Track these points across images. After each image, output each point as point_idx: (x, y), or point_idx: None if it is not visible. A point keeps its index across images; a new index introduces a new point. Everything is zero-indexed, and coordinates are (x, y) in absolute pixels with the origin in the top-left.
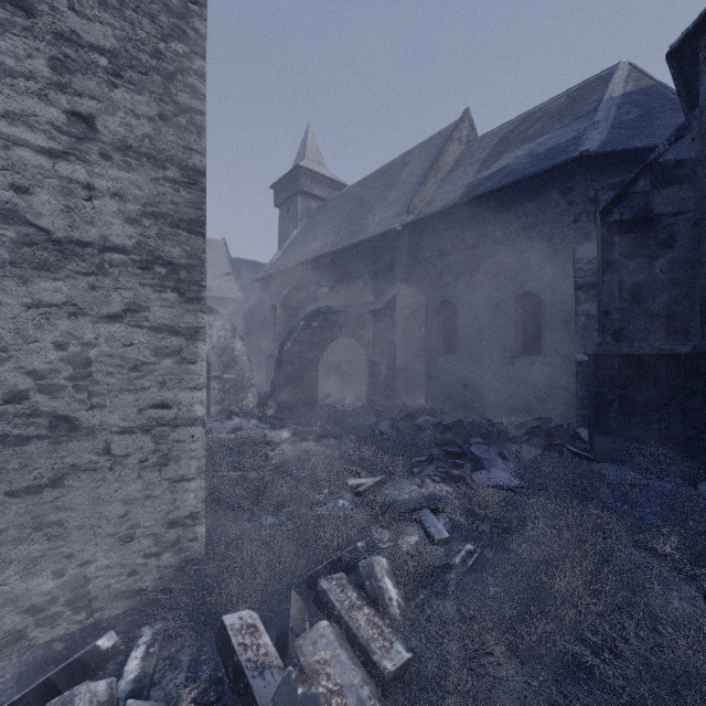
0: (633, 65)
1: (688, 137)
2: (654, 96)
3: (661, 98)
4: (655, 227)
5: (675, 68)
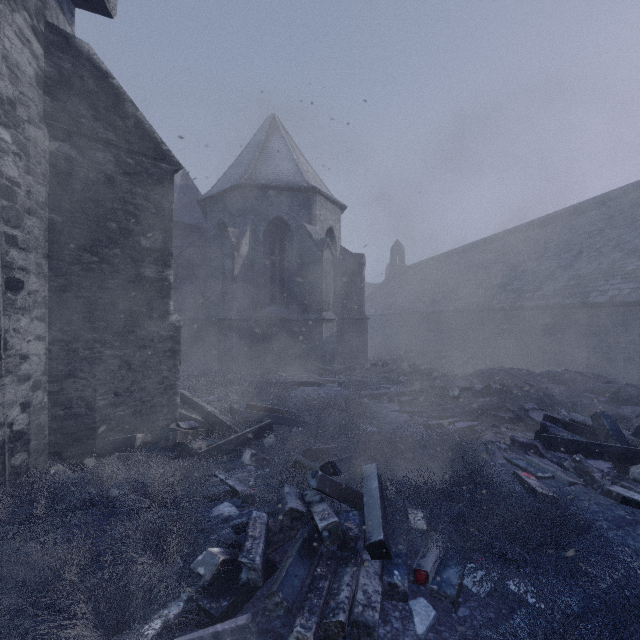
0: (185, 170)
1: (204, 238)
2: (194, 194)
3: (197, 196)
4: (194, 269)
5: (200, 206)
